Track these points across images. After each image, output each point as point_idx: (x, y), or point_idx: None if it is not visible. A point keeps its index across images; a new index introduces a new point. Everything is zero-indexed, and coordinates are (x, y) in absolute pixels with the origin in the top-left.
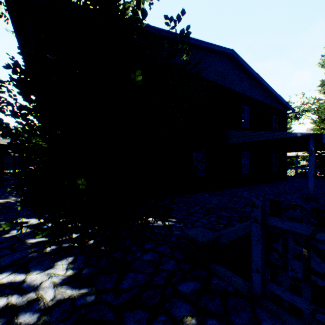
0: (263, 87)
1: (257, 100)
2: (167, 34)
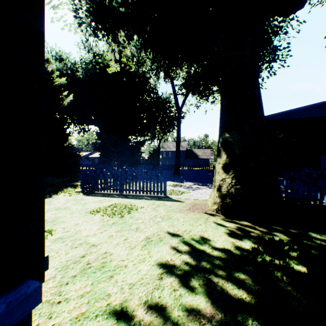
0: None
1: None
2: (300, 108)
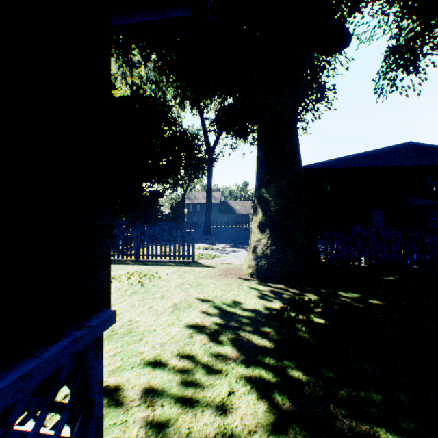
0: None
1: None
2: (350, 156)
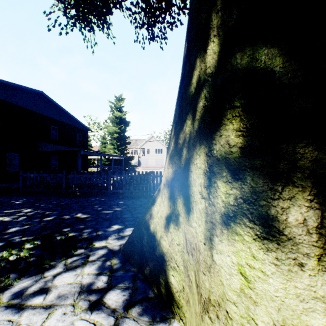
0: (69, 115)
1: (65, 123)
2: None
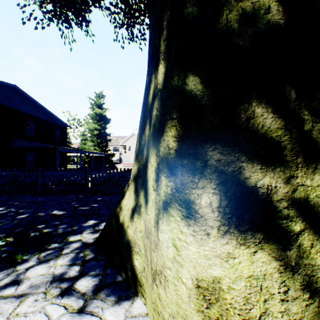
0: (47, 111)
1: (41, 118)
2: None
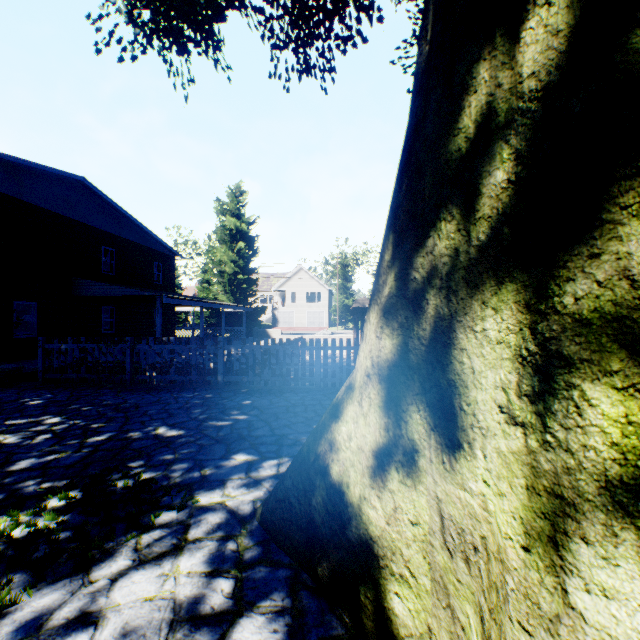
0: (138, 225)
1: (129, 240)
2: None
